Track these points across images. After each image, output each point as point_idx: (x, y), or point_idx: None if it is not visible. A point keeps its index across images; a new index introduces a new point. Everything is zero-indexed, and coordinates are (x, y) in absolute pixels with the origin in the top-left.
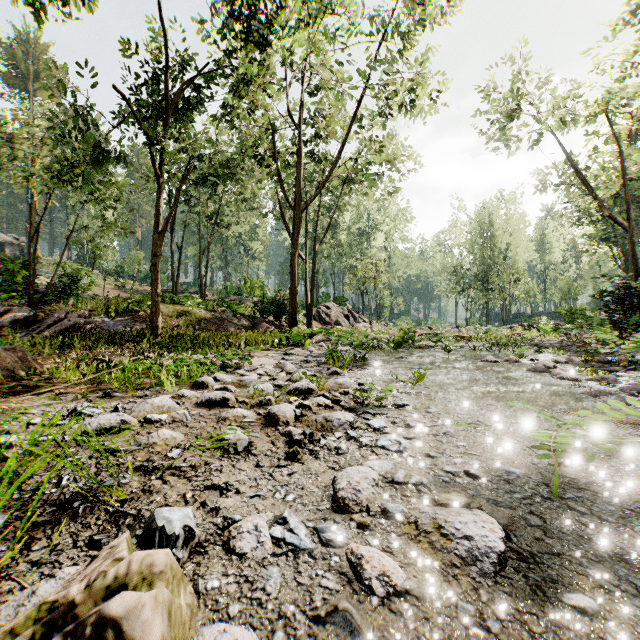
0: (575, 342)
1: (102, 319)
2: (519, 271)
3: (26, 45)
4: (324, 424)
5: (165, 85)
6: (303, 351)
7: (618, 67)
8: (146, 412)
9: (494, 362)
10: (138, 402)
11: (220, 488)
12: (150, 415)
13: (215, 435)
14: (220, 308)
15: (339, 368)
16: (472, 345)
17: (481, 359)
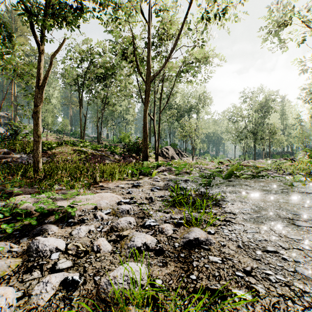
0: None
1: (21, 155)
2: (275, 128)
3: (11, 14)
4: None
5: None
6: (150, 181)
7: None
8: None
9: None
10: None
11: None
12: None
13: None
14: (105, 149)
15: (196, 226)
16: (277, 174)
17: None
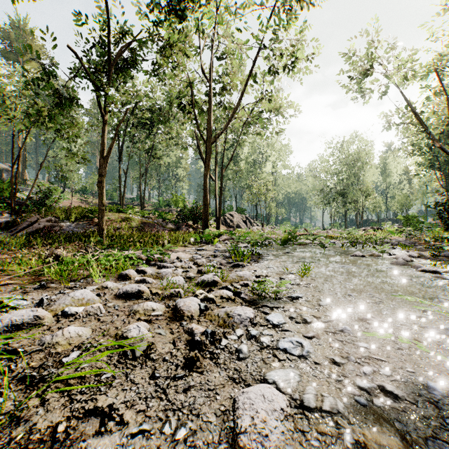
0: (417, 240)
1: (65, 223)
2: (369, 189)
3: (17, 29)
4: (226, 320)
5: (109, 47)
6: (212, 247)
7: (447, 35)
8: (65, 305)
9: (361, 256)
10: (66, 293)
11: (102, 414)
12: (68, 308)
13: (120, 332)
14: (153, 215)
15: (240, 262)
16: (339, 243)
17: (350, 254)
